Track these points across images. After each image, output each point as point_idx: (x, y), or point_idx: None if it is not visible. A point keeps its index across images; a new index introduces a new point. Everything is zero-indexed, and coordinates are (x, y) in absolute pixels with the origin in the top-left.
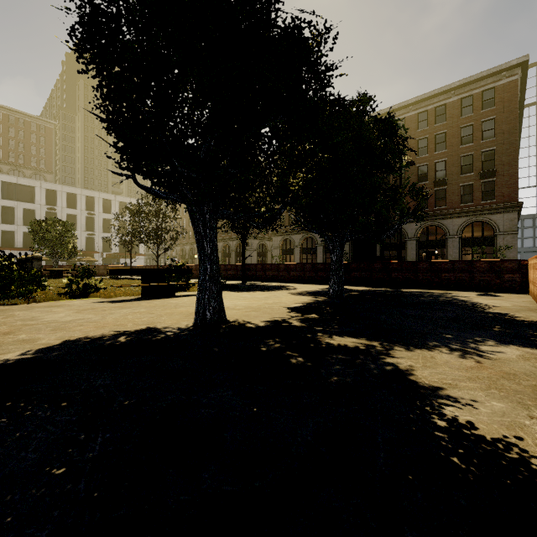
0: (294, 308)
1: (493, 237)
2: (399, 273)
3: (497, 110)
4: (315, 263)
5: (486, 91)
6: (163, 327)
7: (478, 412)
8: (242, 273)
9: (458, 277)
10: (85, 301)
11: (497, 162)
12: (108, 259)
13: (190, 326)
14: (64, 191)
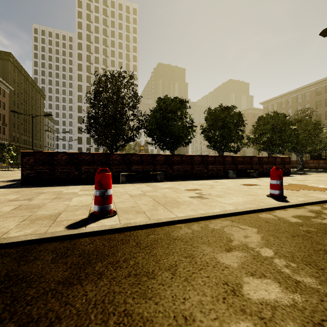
0: None
1: None
2: None
3: None
4: (291, 161)
5: None
6: None
7: (309, 173)
8: None
9: None
10: None
11: None
12: None
13: None
14: None
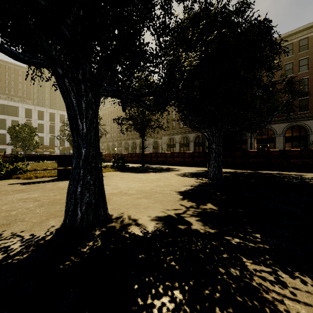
0: (184, 193)
1: (307, 136)
2: (256, 158)
3: (310, 52)
4: (192, 152)
5: (302, 40)
6: (10, 235)
7: None
8: (141, 159)
9: (304, 162)
10: (2, 183)
11: (310, 86)
12: (63, 151)
13: (51, 232)
14: (36, 109)
